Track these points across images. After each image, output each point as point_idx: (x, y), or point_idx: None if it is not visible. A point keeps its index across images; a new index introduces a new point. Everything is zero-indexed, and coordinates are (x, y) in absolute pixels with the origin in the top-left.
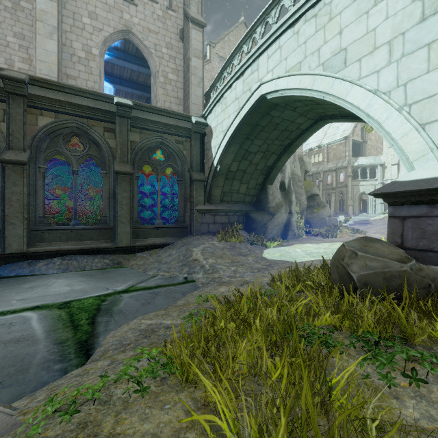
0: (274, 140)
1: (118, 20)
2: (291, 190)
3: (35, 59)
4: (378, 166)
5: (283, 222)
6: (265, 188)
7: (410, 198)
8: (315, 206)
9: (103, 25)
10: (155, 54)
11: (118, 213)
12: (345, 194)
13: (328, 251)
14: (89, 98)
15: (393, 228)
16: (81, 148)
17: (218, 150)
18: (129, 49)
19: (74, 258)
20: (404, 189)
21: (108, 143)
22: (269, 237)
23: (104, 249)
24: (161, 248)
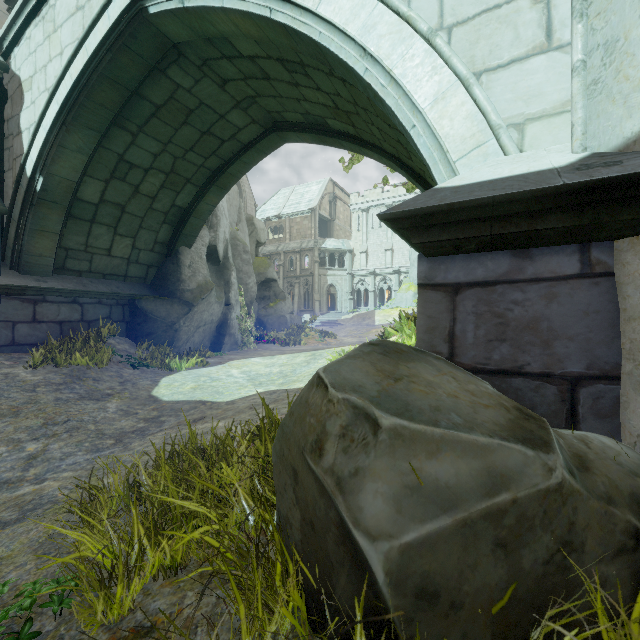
0: (188, 151)
1: None
2: (229, 264)
3: None
4: (347, 253)
5: (215, 319)
6: (175, 253)
7: (480, 230)
8: (271, 297)
9: None
10: None
11: None
12: (312, 286)
13: (286, 370)
14: None
15: (430, 317)
16: None
17: (36, 135)
18: None
19: None
20: (474, 195)
21: None
22: (184, 348)
23: None
24: None
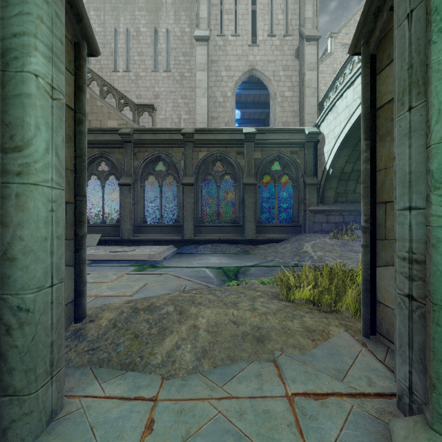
0: None
1: (244, 64)
2: None
3: (195, 114)
4: None
5: None
6: None
7: None
8: None
9: (234, 72)
10: (273, 80)
11: (245, 214)
12: None
13: None
14: (227, 133)
15: None
16: (217, 165)
17: (330, 155)
18: (252, 79)
19: (219, 245)
20: None
21: (239, 163)
22: None
23: (236, 240)
24: (278, 243)
